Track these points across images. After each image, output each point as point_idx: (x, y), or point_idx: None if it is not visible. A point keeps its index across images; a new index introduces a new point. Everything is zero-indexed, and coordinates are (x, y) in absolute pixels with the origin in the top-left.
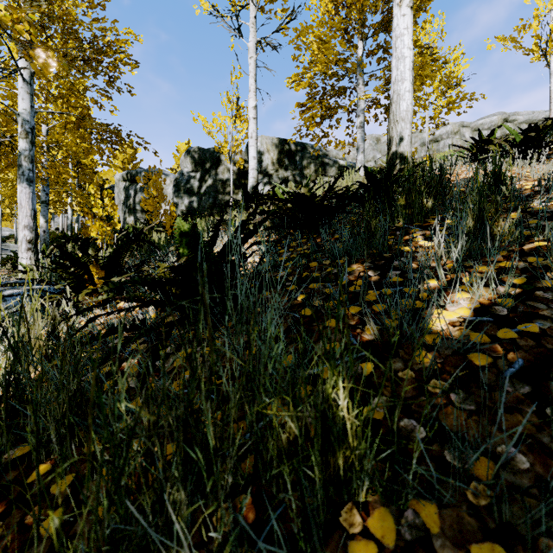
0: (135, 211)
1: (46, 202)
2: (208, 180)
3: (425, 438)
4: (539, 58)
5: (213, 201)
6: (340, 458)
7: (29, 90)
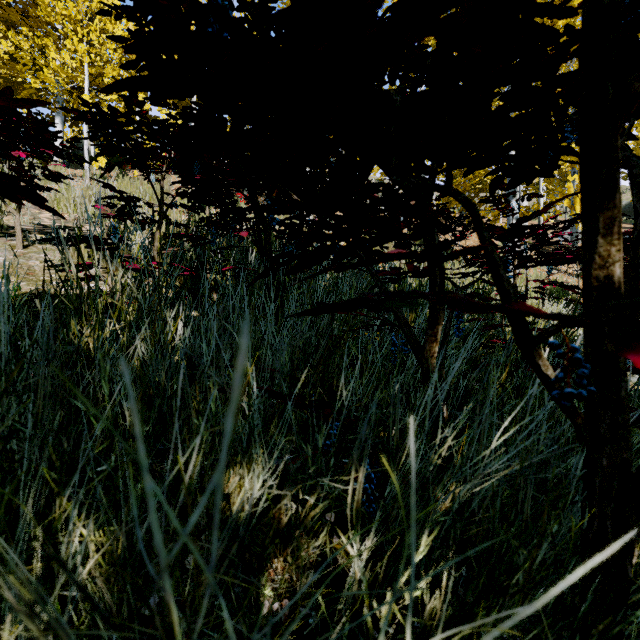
0: None
1: None
2: None
3: None
4: None
5: None
6: None
7: None
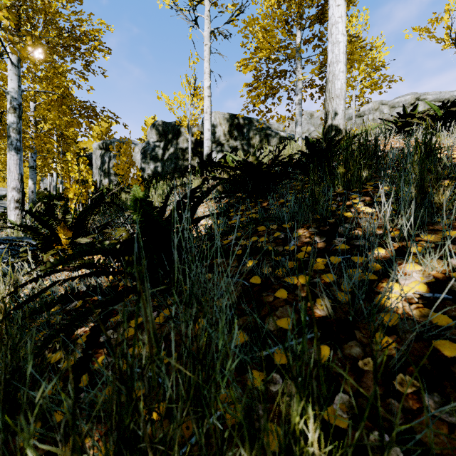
0: (109, 174)
1: (34, 167)
2: (170, 148)
3: None
4: (450, 45)
5: (175, 166)
6: None
7: (17, 72)
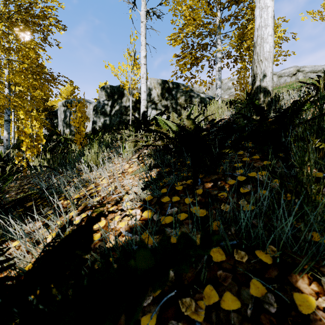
0: (70, 125)
1: (8, 120)
2: (116, 106)
3: None
4: None
5: (119, 120)
6: None
7: None
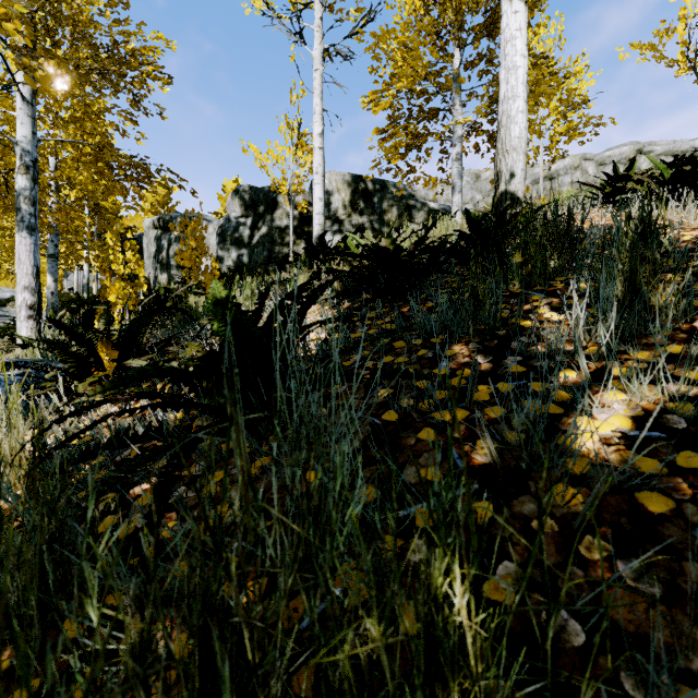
0: (169, 267)
1: (54, 256)
2: (262, 227)
3: (584, 643)
4: (686, 71)
5: (269, 255)
6: (452, 693)
7: (31, 112)
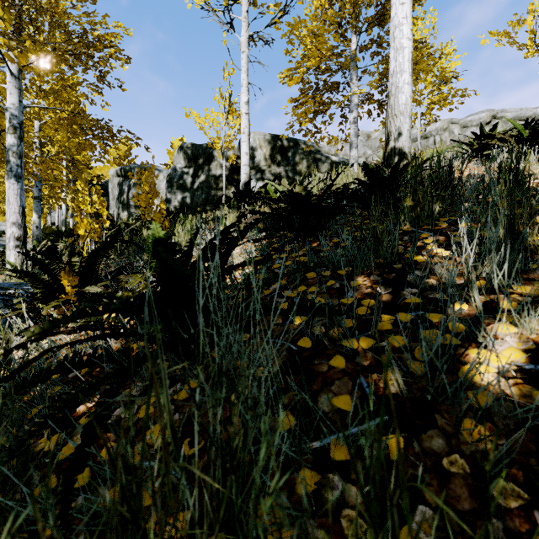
0: (128, 206)
1: (38, 198)
2: (201, 175)
3: None
4: (534, 53)
5: (206, 197)
6: None
7: (18, 84)
